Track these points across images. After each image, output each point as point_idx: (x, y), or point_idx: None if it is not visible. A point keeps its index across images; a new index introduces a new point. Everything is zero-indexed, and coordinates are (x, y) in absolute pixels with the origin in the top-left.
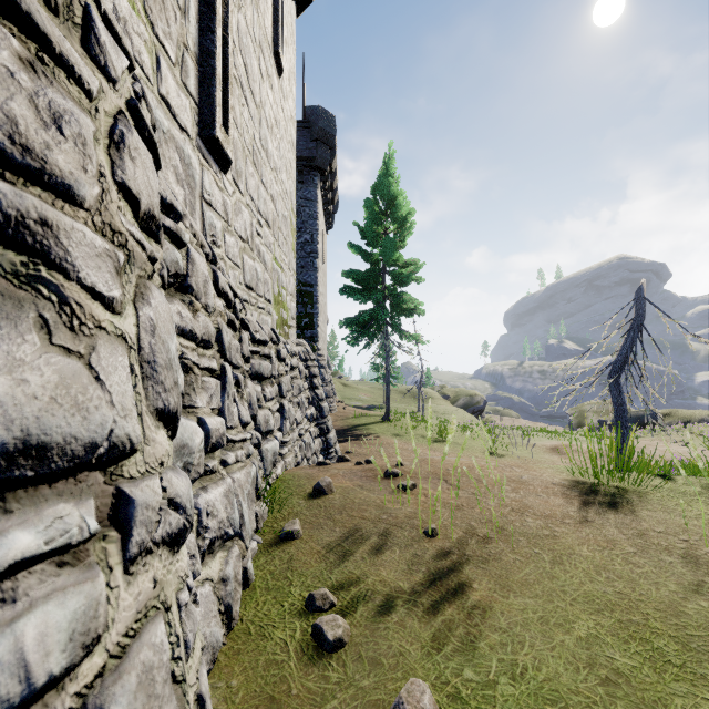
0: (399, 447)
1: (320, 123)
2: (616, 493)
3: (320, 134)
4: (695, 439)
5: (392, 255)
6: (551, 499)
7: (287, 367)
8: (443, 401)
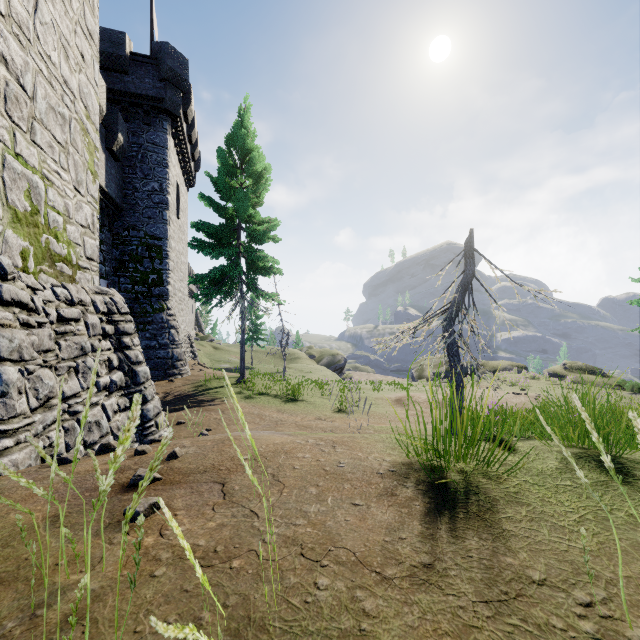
0: (244, 411)
1: (169, 62)
2: (461, 485)
3: (169, 74)
4: (501, 384)
5: (246, 209)
6: (371, 510)
7: (46, 317)
8: (309, 361)
